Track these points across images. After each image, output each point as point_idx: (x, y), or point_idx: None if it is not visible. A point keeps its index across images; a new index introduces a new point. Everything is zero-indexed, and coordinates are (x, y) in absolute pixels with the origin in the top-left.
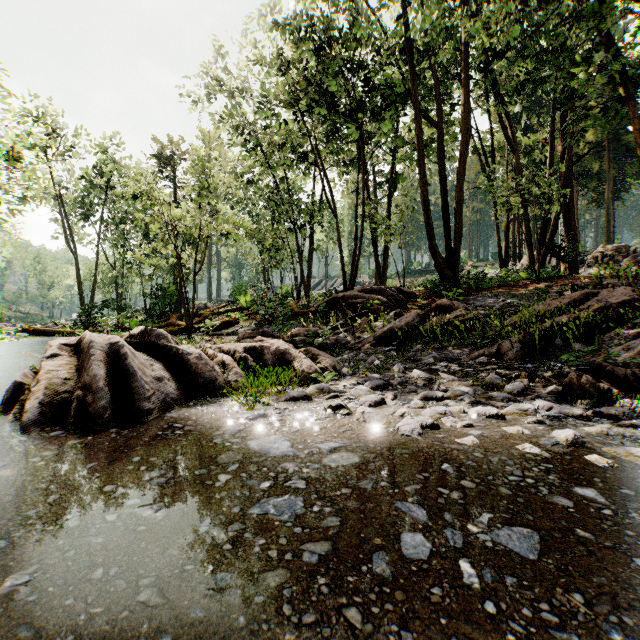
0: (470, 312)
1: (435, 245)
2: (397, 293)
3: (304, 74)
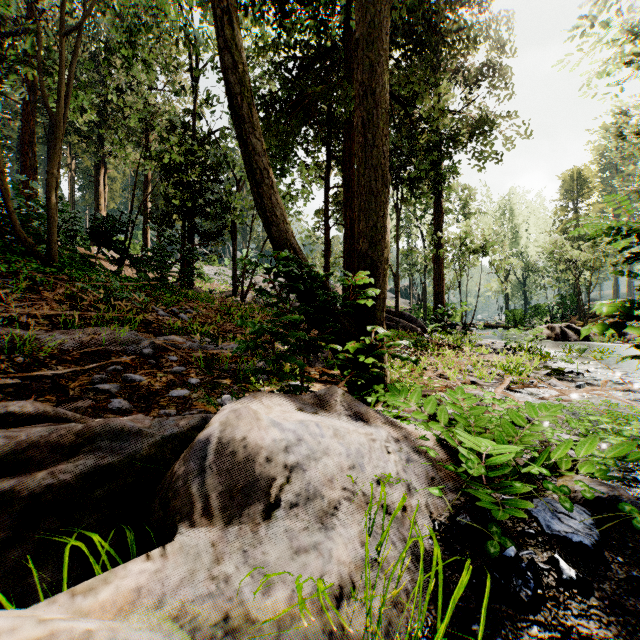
0: None
1: None
2: None
3: None
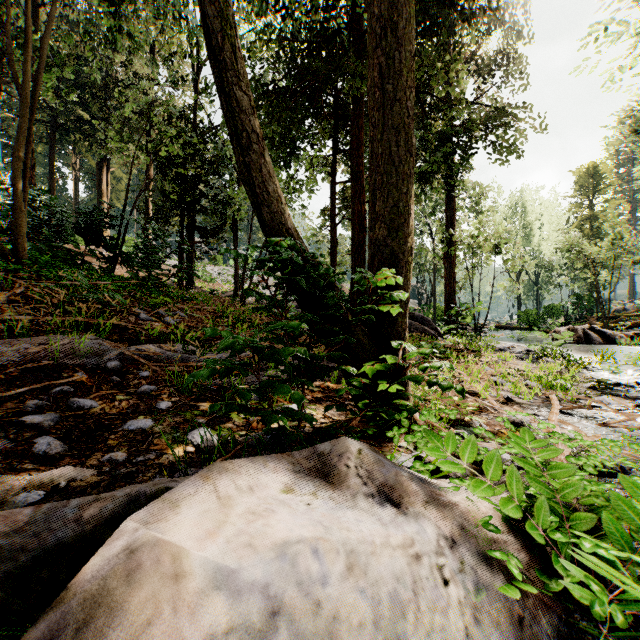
0: None
1: None
2: None
3: None
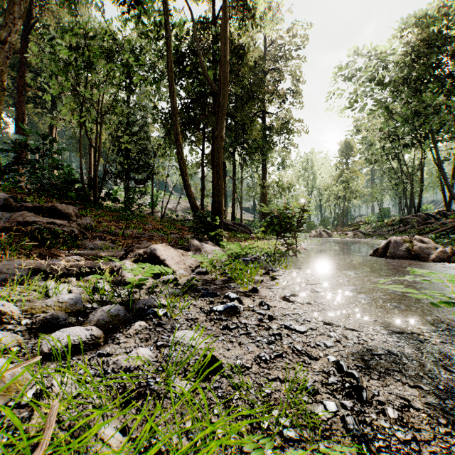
0: (434, 225)
1: (451, 194)
2: (428, 216)
3: (387, 131)
